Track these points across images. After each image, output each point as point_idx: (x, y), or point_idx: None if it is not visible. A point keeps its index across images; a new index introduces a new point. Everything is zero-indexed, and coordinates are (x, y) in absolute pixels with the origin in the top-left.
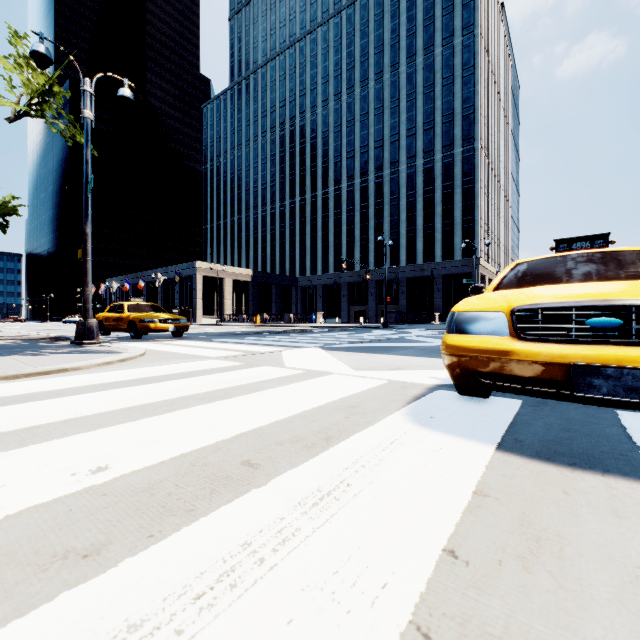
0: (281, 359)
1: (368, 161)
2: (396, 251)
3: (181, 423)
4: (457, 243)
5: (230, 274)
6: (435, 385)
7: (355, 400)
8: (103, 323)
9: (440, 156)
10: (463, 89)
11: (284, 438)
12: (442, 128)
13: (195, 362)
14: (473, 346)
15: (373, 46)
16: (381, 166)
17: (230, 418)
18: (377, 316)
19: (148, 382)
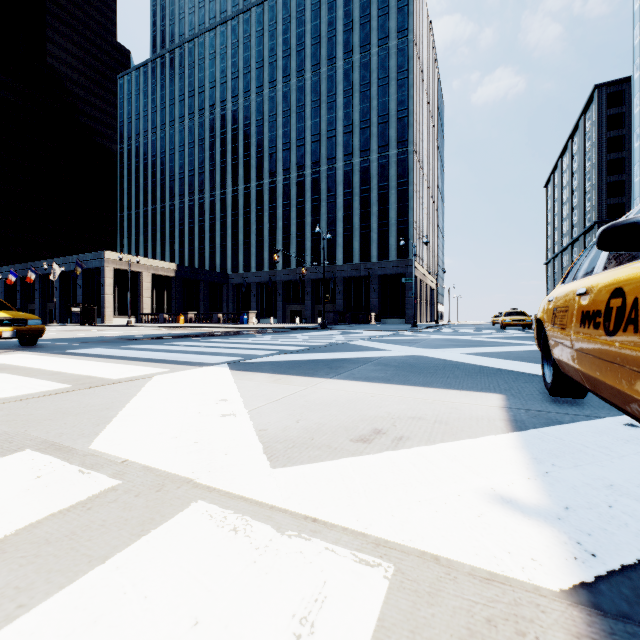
0: (125, 404)
1: (305, 155)
2: (333, 249)
3: None
4: (392, 244)
5: (149, 268)
6: (570, 583)
7: None
8: None
9: (376, 156)
10: (398, 92)
11: None
12: (378, 128)
13: None
14: None
15: (310, 36)
16: (318, 161)
17: None
18: (314, 316)
19: None
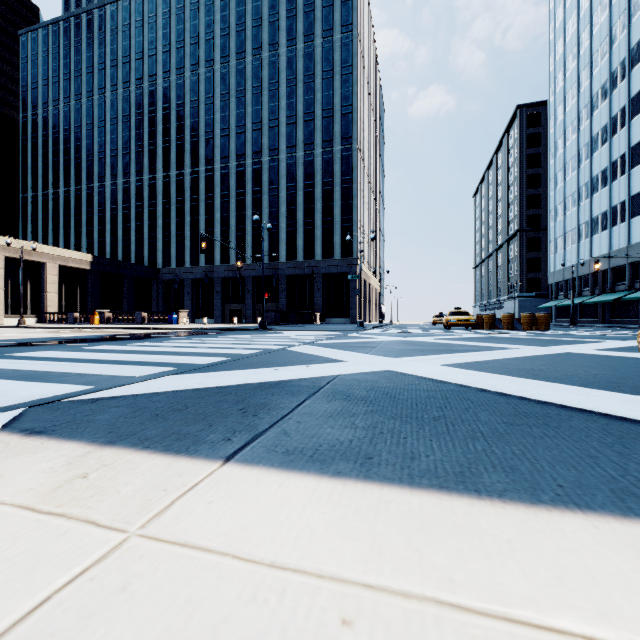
0: None
1: (245, 143)
2: (276, 245)
3: None
4: (337, 242)
5: (55, 258)
6: None
7: None
8: None
9: (320, 151)
10: (342, 87)
11: None
12: (322, 122)
13: None
14: None
15: (251, 17)
16: (260, 151)
17: None
18: (255, 316)
19: None
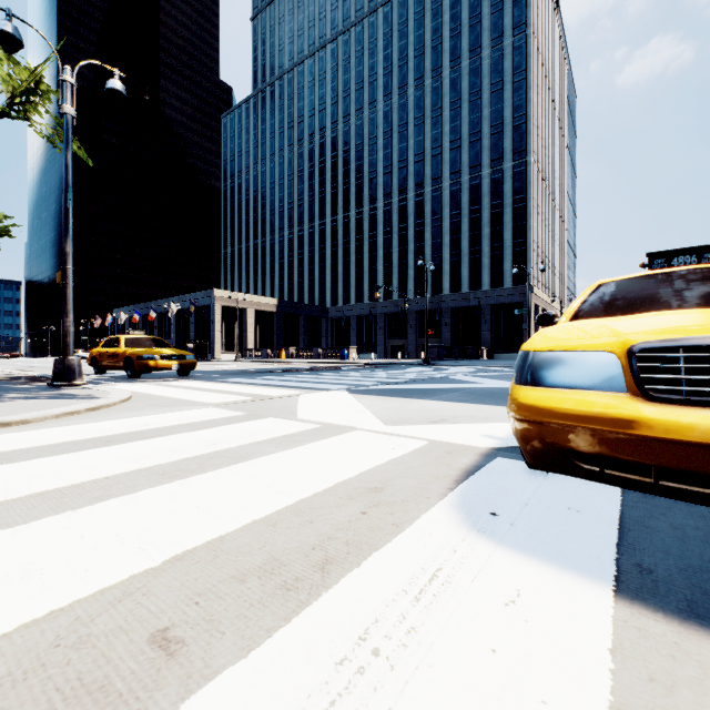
0: (295, 406)
1: (407, 177)
2: (439, 278)
3: (98, 528)
4: (507, 269)
5: (252, 304)
6: (492, 448)
7: (380, 477)
8: (97, 360)
9: (488, 171)
10: (514, 96)
11: (252, 563)
12: (490, 140)
13: (184, 411)
14: (566, 409)
15: (413, 48)
16: (422, 183)
17: (181, 516)
18: (417, 351)
19: (104, 444)
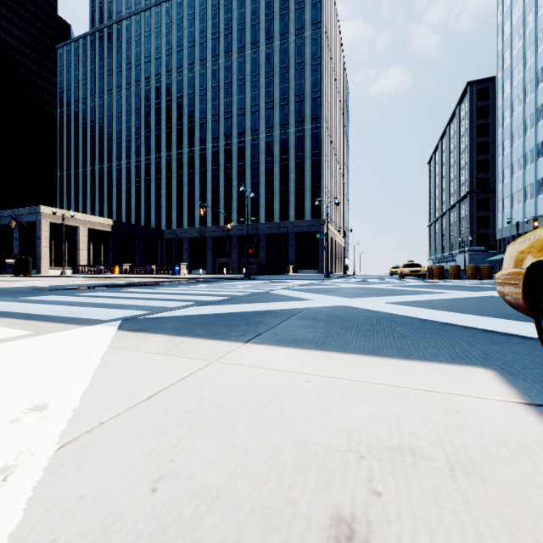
0: None
1: (232, 126)
2: (257, 210)
3: None
4: (307, 206)
5: (85, 222)
6: None
7: None
8: None
9: (294, 130)
10: (312, 75)
11: None
12: (295, 106)
13: None
14: None
15: (236, 22)
16: (243, 132)
17: None
18: (240, 268)
19: None
